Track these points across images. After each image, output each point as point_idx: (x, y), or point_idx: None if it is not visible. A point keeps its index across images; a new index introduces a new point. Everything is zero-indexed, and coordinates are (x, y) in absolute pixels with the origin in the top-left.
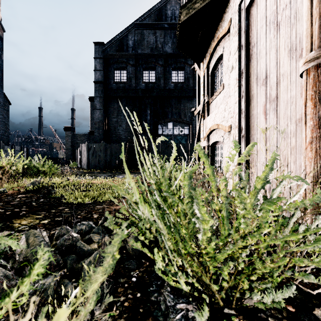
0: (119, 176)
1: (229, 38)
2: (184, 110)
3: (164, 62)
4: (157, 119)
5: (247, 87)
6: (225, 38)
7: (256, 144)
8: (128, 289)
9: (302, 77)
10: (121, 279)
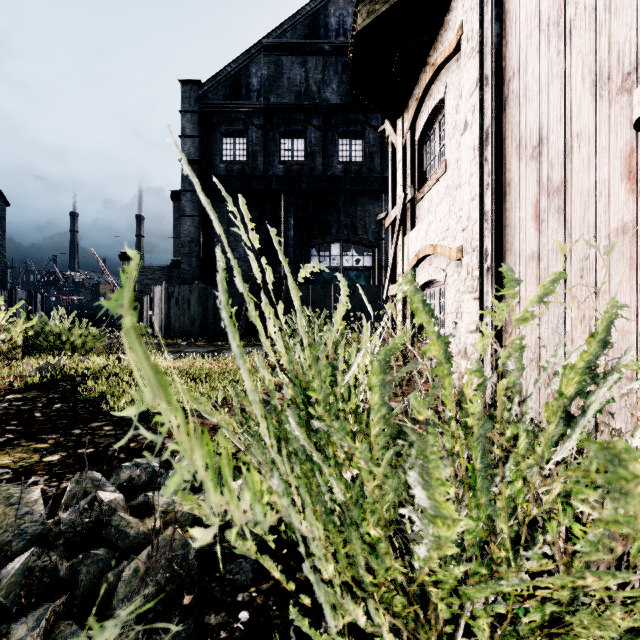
0: (231, 352)
1: (459, 65)
2: (364, 219)
3: (323, 121)
4: (309, 237)
5: (498, 165)
6: (449, 66)
7: (565, 276)
8: None
9: (637, 130)
10: (212, 616)
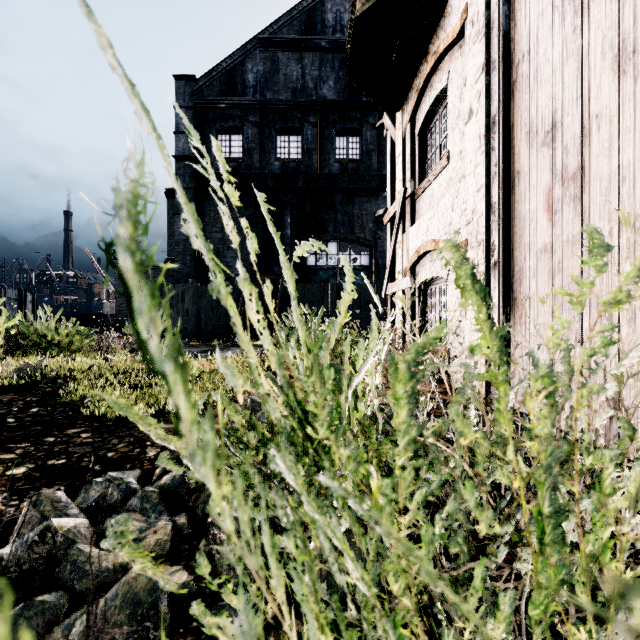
0: (225, 352)
1: (463, 51)
2: (361, 217)
3: (320, 118)
4: (306, 235)
5: (506, 154)
6: (452, 53)
7: None
8: None
9: None
10: None
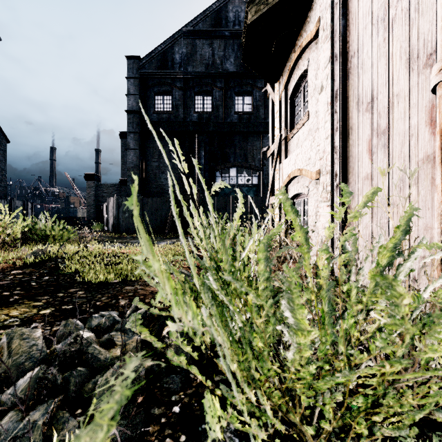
0: (161, 242)
1: (317, 47)
2: (252, 151)
3: (224, 84)
4: (215, 164)
5: (343, 115)
6: (311, 47)
7: (380, 190)
8: (165, 427)
9: (434, 93)
10: (156, 409)
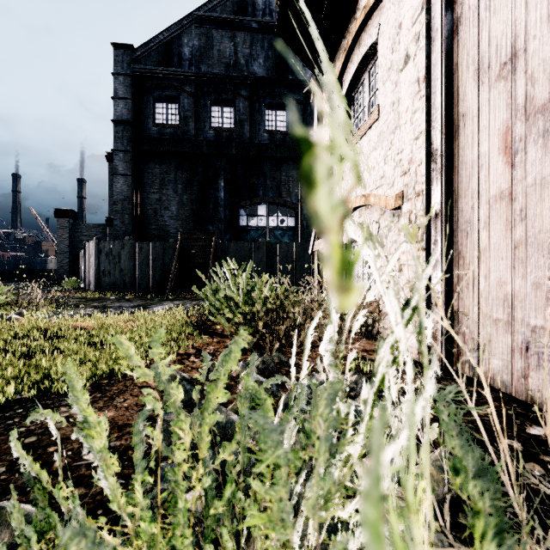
0: (157, 306)
1: None
2: (288, 183)
3: (251, 92)
4: (238, 198)
5: (449, 96)
6: (383, 5)
7: None
8: None
9: None
10: None
